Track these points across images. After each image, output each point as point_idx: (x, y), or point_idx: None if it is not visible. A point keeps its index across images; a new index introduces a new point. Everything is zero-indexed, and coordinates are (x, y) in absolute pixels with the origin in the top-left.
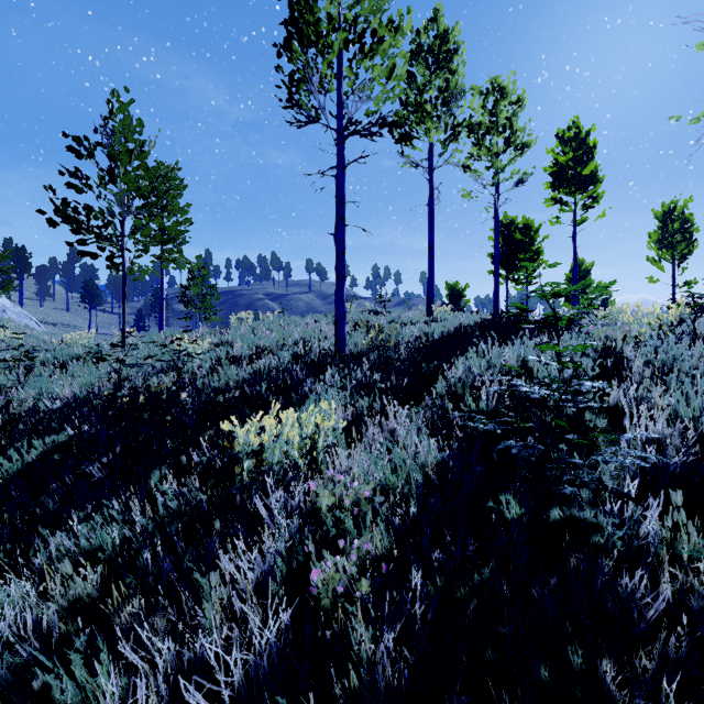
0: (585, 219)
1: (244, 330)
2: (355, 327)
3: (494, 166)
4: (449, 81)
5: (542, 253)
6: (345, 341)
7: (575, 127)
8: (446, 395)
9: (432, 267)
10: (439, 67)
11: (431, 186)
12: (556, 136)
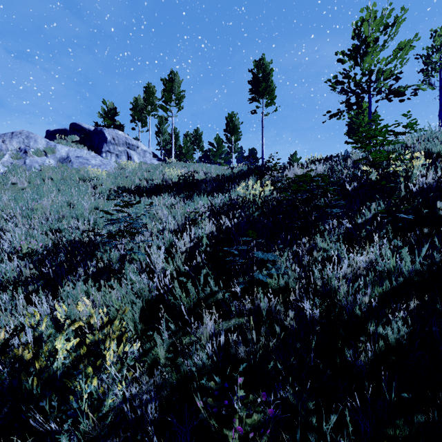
0: None
1: None
2: None
3: None
4: None
5: None
6: None
7: None
8: None
9: None
10: None
11: None
12: None
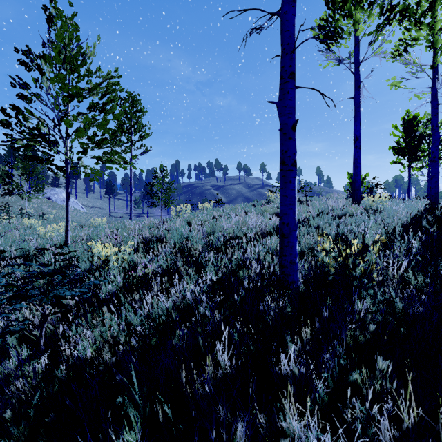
0: None
1: (179, 224)
2: None
3: (437, 44)
4: None
5: None
6: (296, 264)
7: None
8: None
9: (359, 157)
10: None
11: (357, 79)
12: None
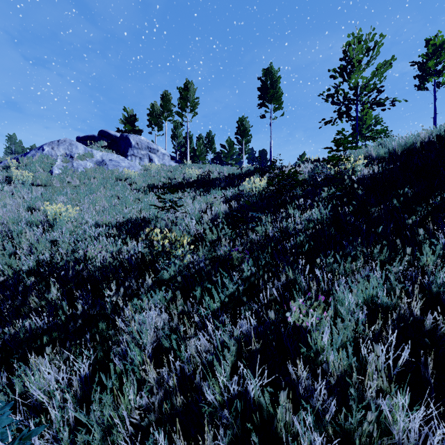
0: None
1: None
2: None
3: None
4: None
5: None
6: None
7: None
8: None
9: None
10: None
11: None
12: None
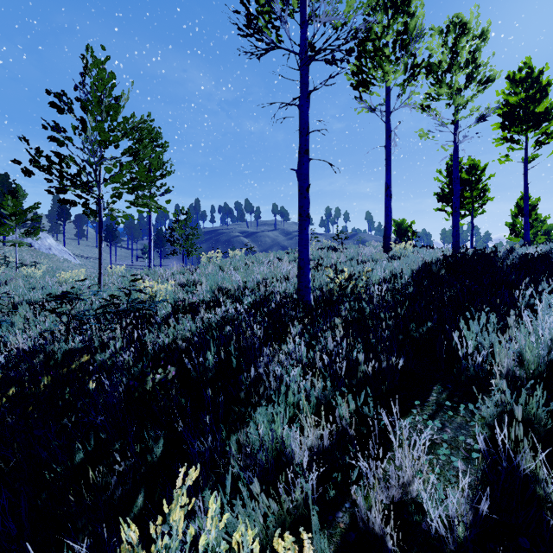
0: (536, 156)
1: (212, 269)
2: (317, 266)
3: (455, 103)
4: (407, 24)
5: (488, 190)
6: (310, 288)
7: (528, 67)
8: (527, 447)
9: (389, 206)
10: (398, 11)
11: (388, 128)
12: (506, 78)
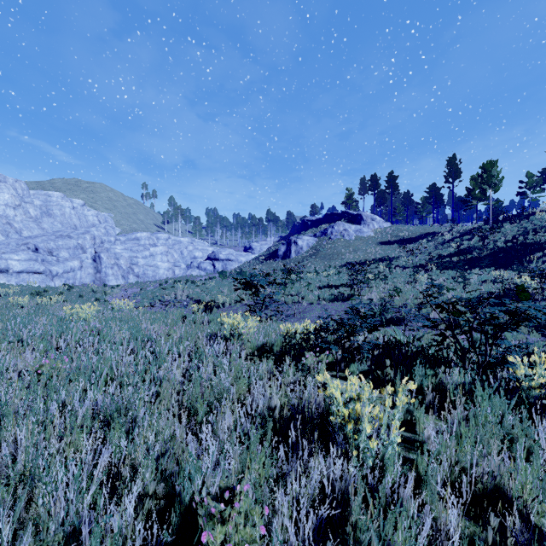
0: None
1: None
2: None
3: None
4: None
5: None
6: None
7: None
8: None
9: None
10: None
11: None
12: None
